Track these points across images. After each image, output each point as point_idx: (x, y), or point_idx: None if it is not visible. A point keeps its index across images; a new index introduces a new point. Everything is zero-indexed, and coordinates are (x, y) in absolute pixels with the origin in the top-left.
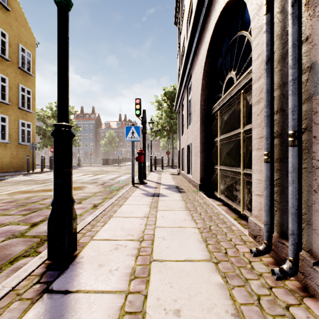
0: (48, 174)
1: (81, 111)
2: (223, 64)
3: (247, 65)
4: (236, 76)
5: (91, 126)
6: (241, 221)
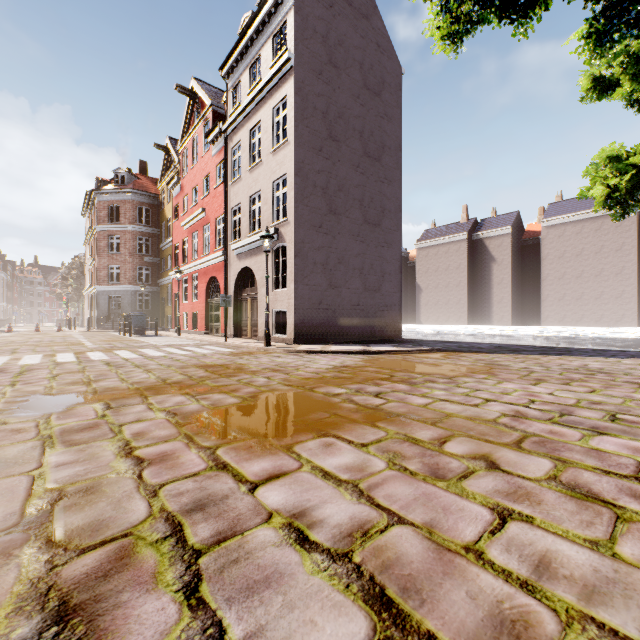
0: None
1: None
2: None
3: None
4: None
5: None
6: None
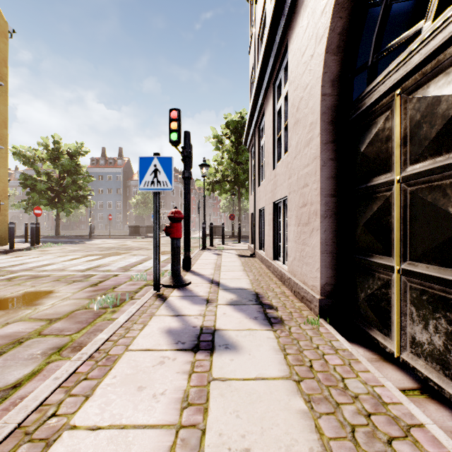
0: (19, 254)
1: (102, 154)
2: None
3: None
4: None
5: (118, 177)
6: None
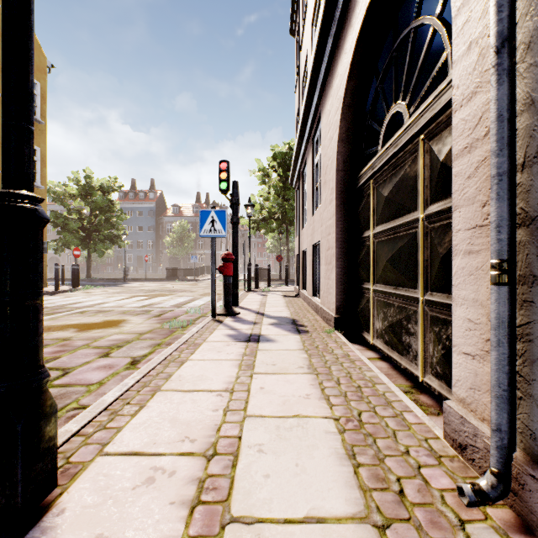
0: (67, 295)
1: (131, 186)
2: (381, 90)
3: (432, 83)
4: (408, 109)
5: (149, 212)
6: (420, 395)
